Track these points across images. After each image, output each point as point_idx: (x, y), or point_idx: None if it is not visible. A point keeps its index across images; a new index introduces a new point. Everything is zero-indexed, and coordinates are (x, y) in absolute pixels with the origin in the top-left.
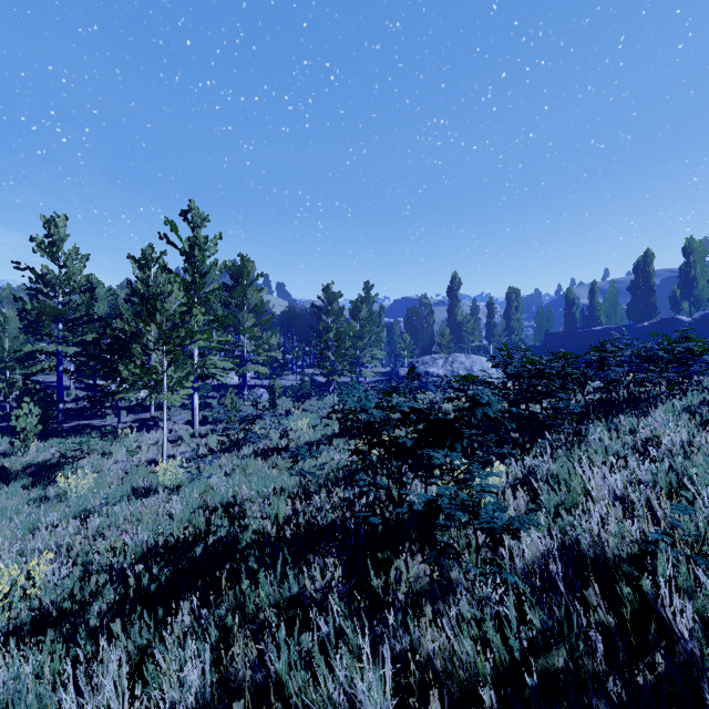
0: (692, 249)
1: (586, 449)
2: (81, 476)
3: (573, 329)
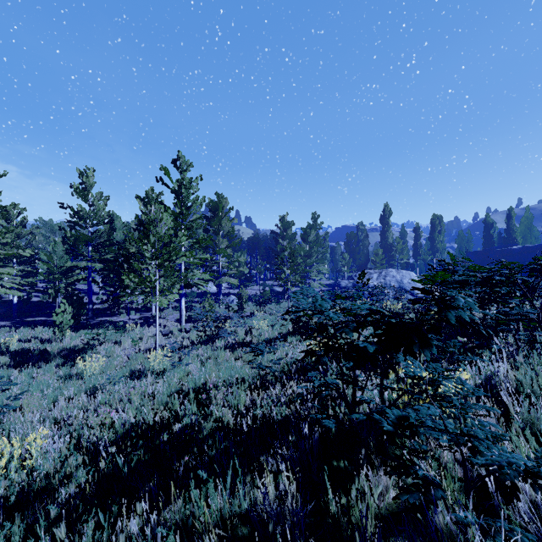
0: None
1: None
2: (94, 360)
3: (492, 248)
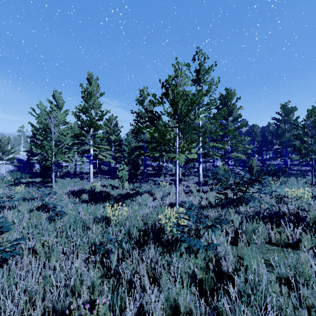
0: None
1: None
2: (120, 208)
3: None
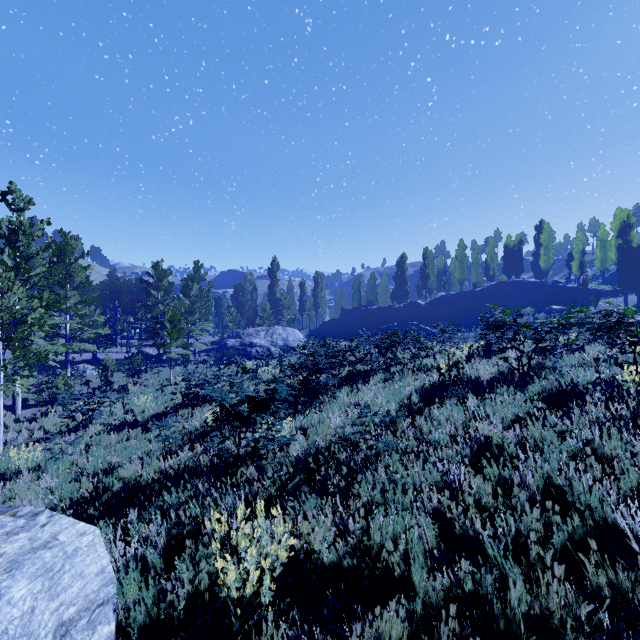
0: (427, 256)
1: (336, 403)
2: None
3: (359, 307)
